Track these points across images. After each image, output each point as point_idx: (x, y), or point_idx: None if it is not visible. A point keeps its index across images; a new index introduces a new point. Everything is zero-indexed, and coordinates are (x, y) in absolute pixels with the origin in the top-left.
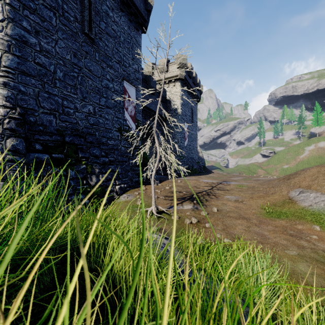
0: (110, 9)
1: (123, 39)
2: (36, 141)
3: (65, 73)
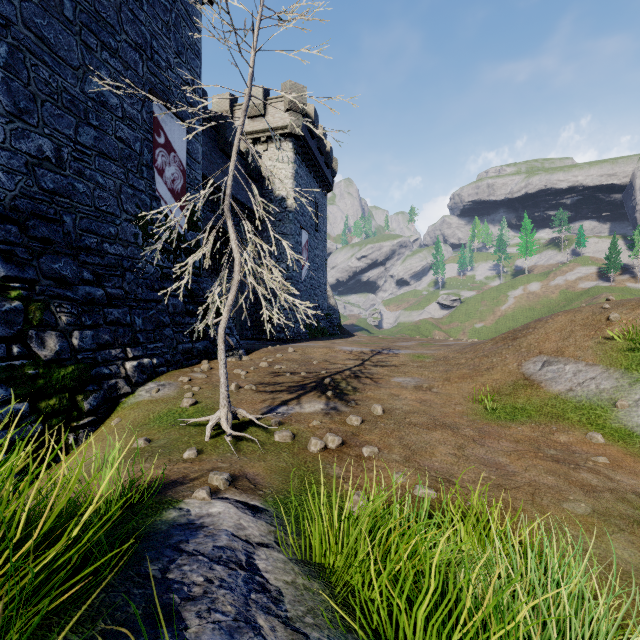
0: None
1: None
2: None
3: None
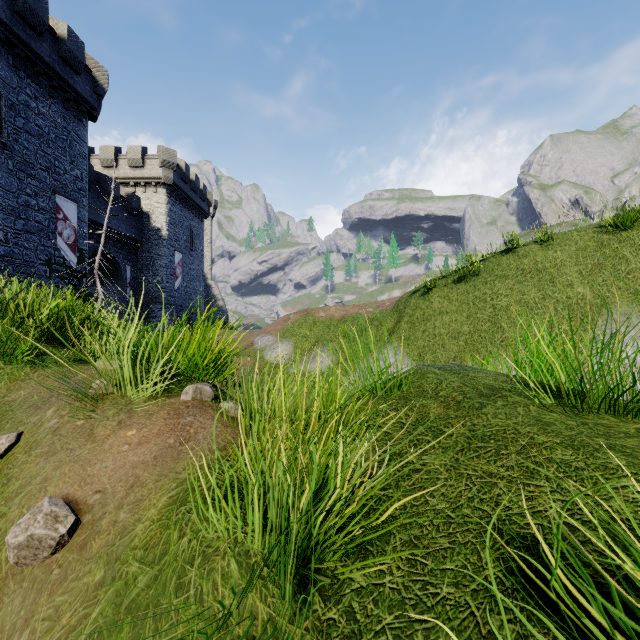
0: (33, 98)
1: (55, 137)
2: None
3: None
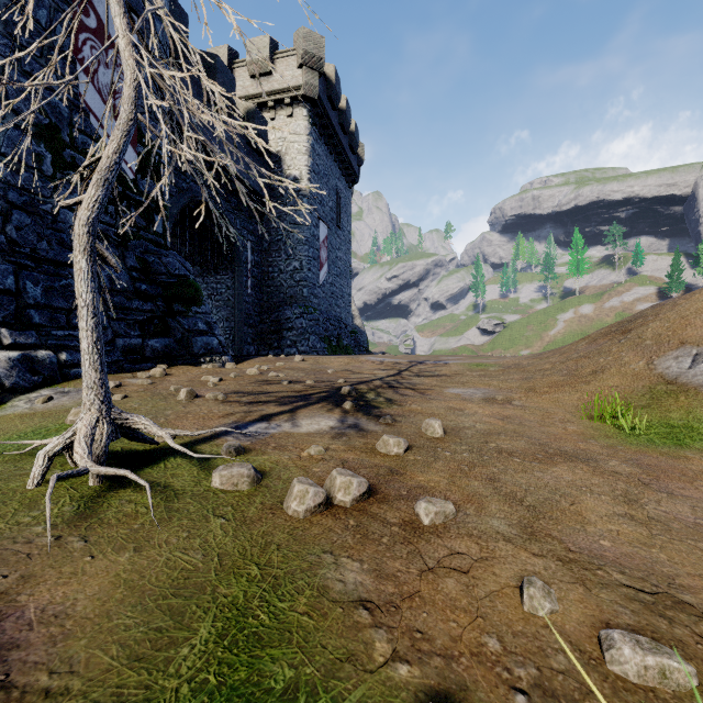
0: None
1: None
2: None
3: None
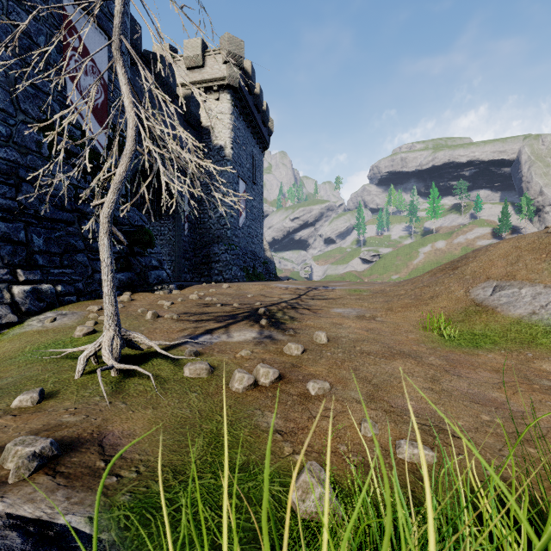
0: None
1: None
2: None
3: None
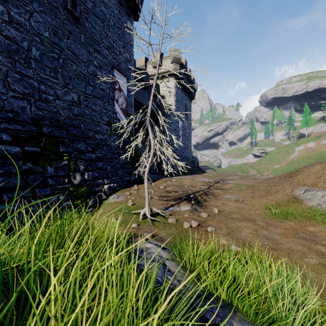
0: None
1: (113, 24)
2: (4, 131)
3: (42, 52)
